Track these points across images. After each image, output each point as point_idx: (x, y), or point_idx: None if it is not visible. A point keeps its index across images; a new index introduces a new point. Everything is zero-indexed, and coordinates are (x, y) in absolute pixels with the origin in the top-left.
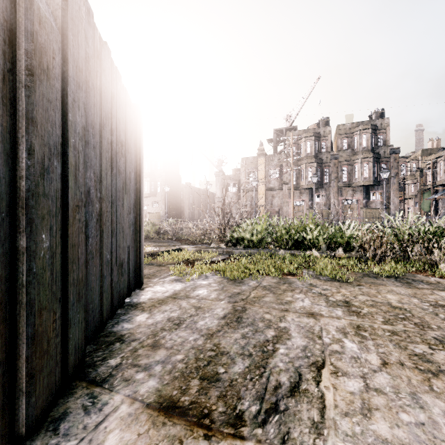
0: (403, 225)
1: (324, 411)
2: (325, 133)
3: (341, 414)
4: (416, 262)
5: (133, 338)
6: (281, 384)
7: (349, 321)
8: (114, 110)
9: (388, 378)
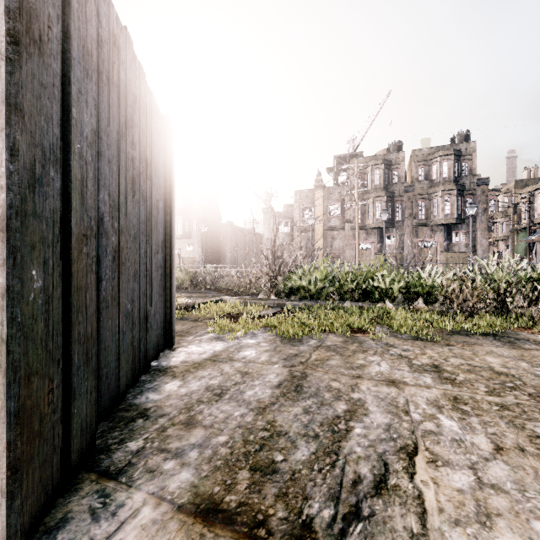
0: (499, 271)
1: (425, 518)
2: (397, 161)
3: (450, 522)
4: (518, 316)
5: (160, 414)
6: (362, 478)
7: (442, 391)
8: (136, 118)
9: (506, 469)
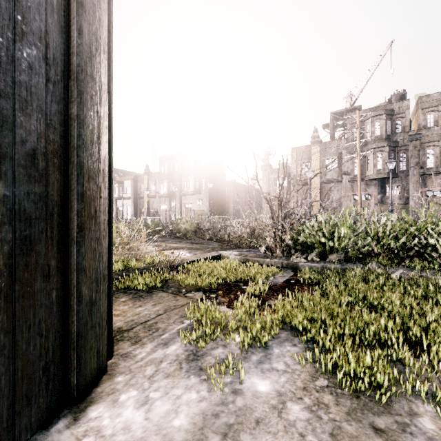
0: None
1: None
2: (401, 109)
3: None
4: None
5: None
6: None
7: None
8: None
9: None
